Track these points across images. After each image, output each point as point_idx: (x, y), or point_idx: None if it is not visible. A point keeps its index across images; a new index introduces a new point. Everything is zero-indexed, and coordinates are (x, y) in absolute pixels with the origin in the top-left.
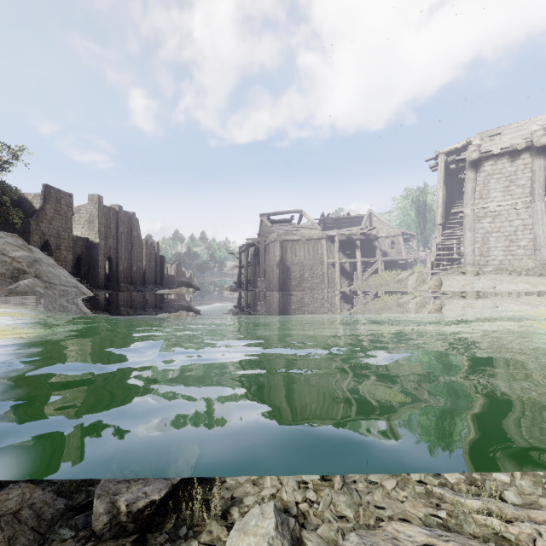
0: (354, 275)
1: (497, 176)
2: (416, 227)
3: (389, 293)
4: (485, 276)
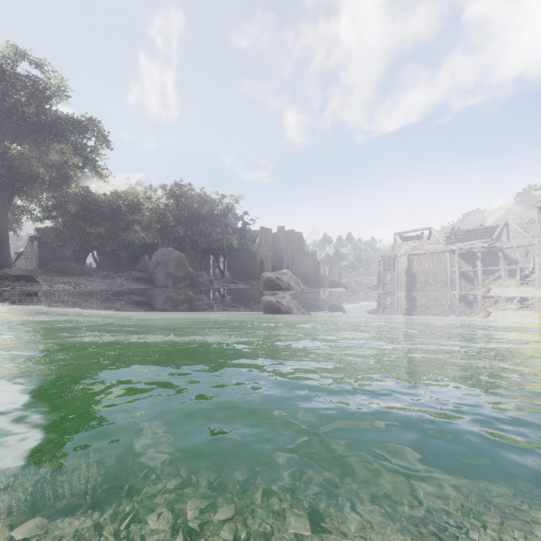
0: (474, 281)
1: None
2: None
3: None
4: (514, 288)
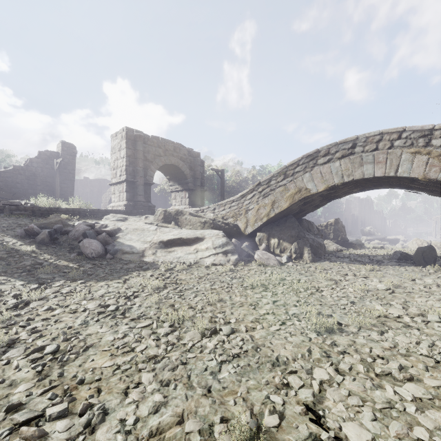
0: None
1: None
2: None
3: None
4: None
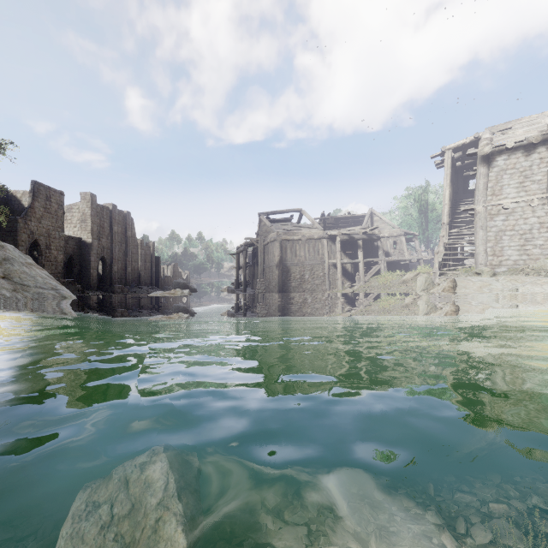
0: (356, 276)
1: (511, 171)
2: (419, 227)
3: (396, 294)
4: (503, 277)
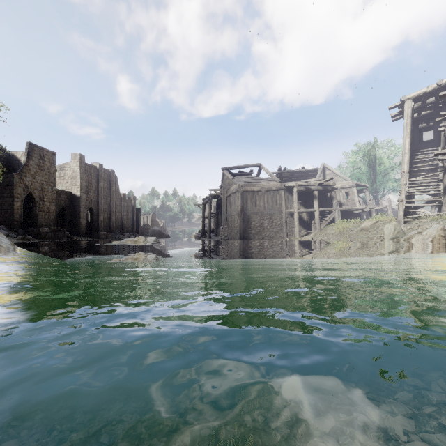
0: (312, 224)
1: None
2: (368, 179)
3: (362, 242)
4: None
